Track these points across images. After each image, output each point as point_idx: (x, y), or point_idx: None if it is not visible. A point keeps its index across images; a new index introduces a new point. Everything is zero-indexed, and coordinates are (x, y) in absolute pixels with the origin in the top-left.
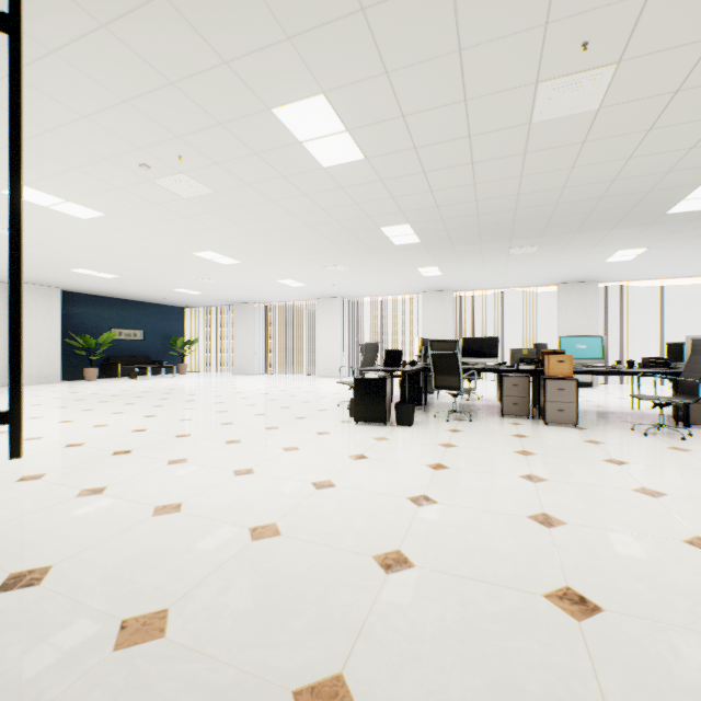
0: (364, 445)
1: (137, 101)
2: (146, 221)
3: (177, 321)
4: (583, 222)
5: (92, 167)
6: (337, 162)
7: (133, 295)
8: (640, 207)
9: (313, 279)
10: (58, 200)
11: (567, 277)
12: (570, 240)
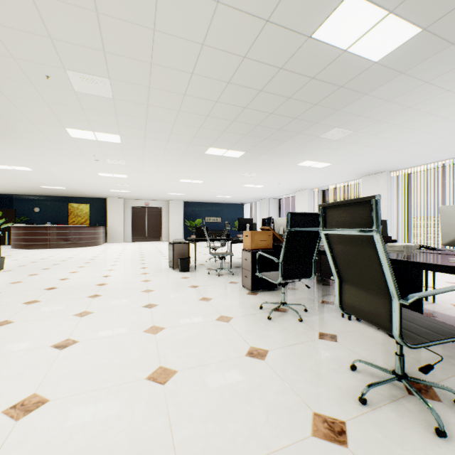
0: (129, 273)
1: (59, 148)
2: (139, 174)
3: (240, 211)
4: (313, 104)
5: (93, 164)
6: (119, 140)
7: (209, 200)
8: (322, 75)
9: (258, 182)
10: (111, 174)
11: None
12: (354, 114)
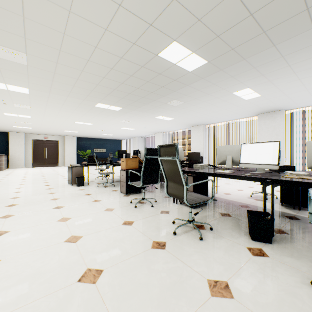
0: (36, 189)
1: None
2: (41, 116)
3: (119, 145)
4: (161, 86)
5: (0, 106)
6: (28, 91)
7: (97, 137)
8: (165, 73)
9: (131, 126)
10: (16, 115)
11: (251, 110)
12: (183, 94)
